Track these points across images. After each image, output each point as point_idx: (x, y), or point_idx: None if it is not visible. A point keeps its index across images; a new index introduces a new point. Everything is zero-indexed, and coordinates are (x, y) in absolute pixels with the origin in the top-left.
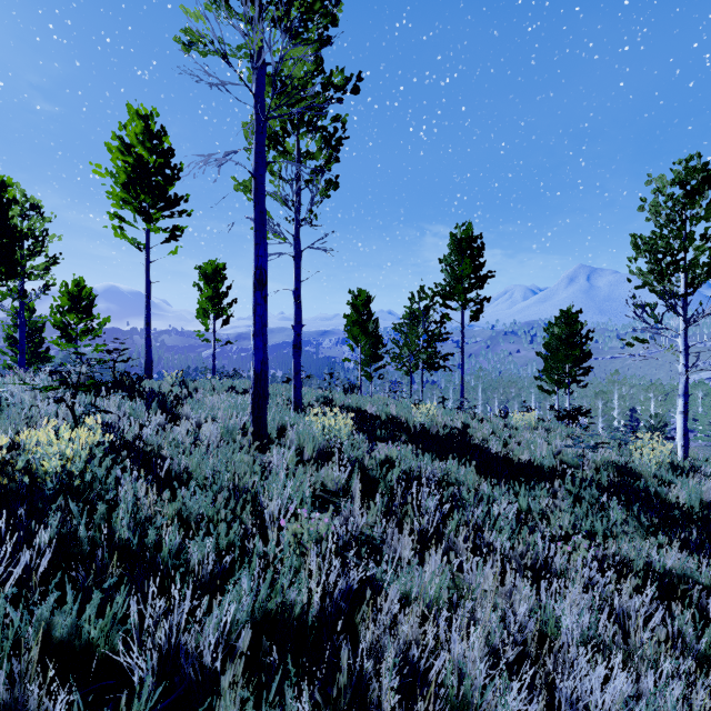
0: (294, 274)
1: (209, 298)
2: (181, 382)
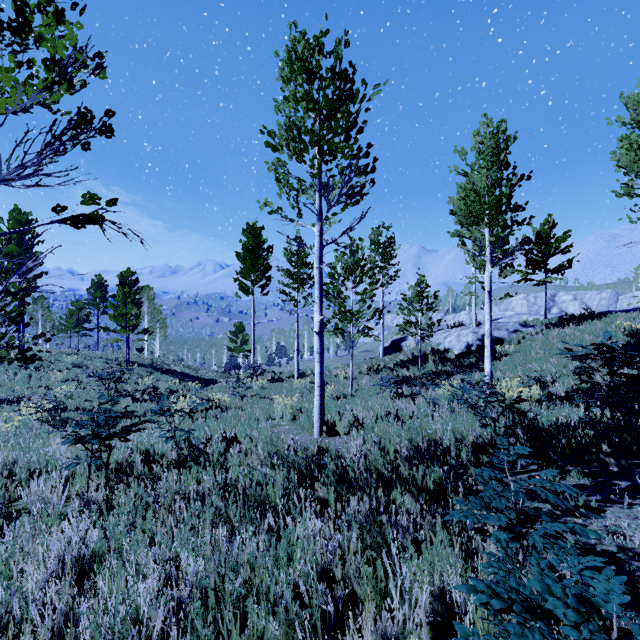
0: None
1: None
2: None
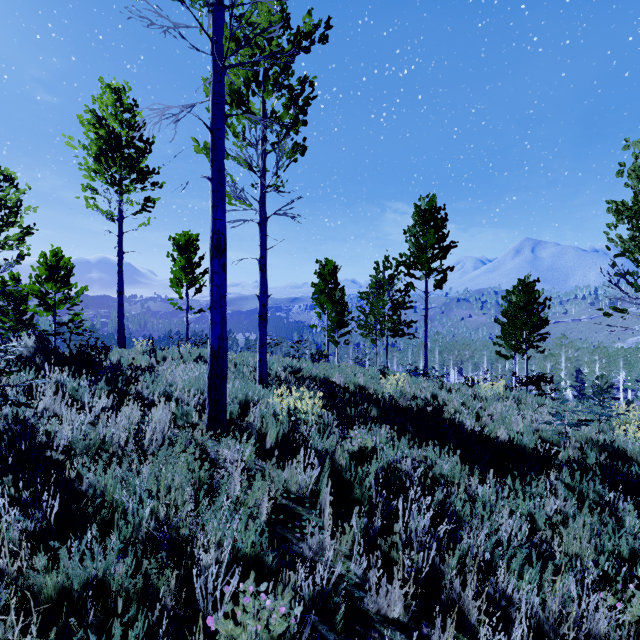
0: (260, 242)
1: (182, 267)
2: (151, 351)
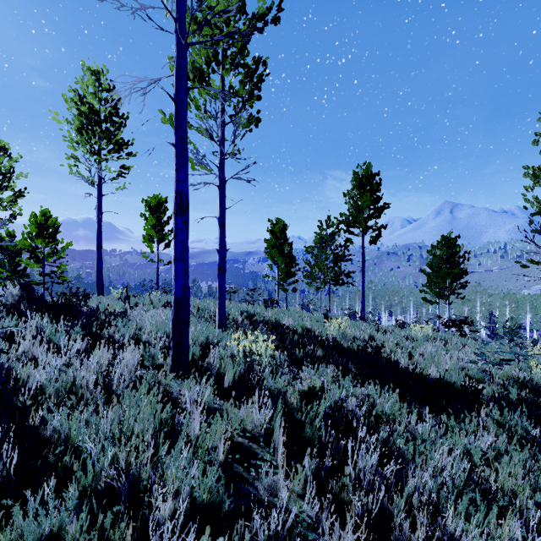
0: (219, 203)
1: (153, 226)
2: (125, 297)
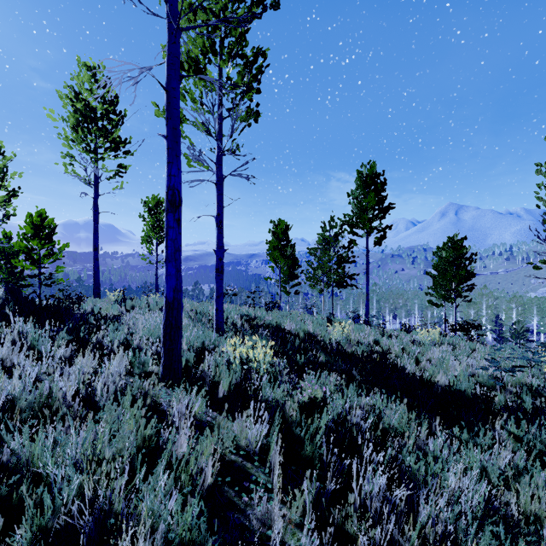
0: (216, 201)
1: (152, 227)
2: (122, 300)
